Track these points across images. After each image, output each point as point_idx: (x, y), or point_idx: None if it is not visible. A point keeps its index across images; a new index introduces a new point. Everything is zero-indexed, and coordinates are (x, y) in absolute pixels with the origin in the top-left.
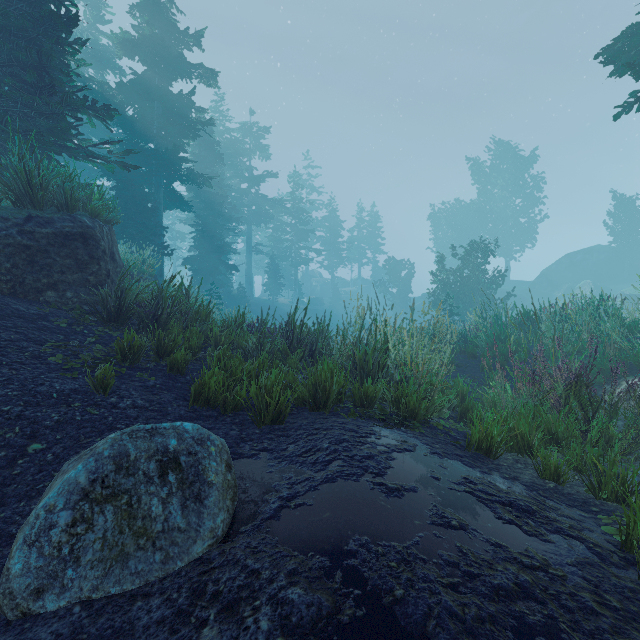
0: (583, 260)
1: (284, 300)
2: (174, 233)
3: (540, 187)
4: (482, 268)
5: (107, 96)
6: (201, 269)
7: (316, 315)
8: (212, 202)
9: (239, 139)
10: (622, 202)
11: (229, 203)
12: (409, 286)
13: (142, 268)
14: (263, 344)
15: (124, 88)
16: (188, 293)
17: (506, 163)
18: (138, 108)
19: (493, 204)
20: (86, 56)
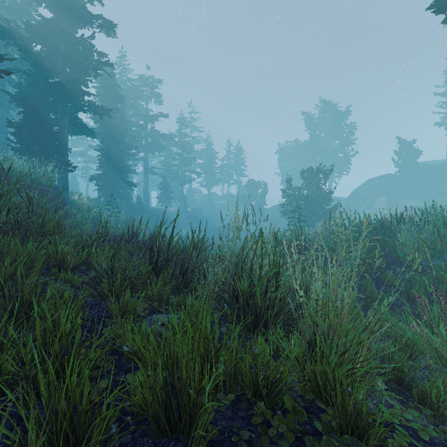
0: (379, 183)
1: (173, 209)
2: (87, 157)
3: (351, 133)
4: (319, 187)
5: (15, 33)
6: (105, 184)
7: (190, 226)
8: (114, 132)
9: (138, 87)
10: (404, 145)
11: (129, 134)
12: (264, 200)
13: (40, 180)
14: (114, 268)
15: (30, 27)
16: (32, 201)
17: (329, 116)
18: (43, 45)
19: (320, 144)
20: (3, 5)
